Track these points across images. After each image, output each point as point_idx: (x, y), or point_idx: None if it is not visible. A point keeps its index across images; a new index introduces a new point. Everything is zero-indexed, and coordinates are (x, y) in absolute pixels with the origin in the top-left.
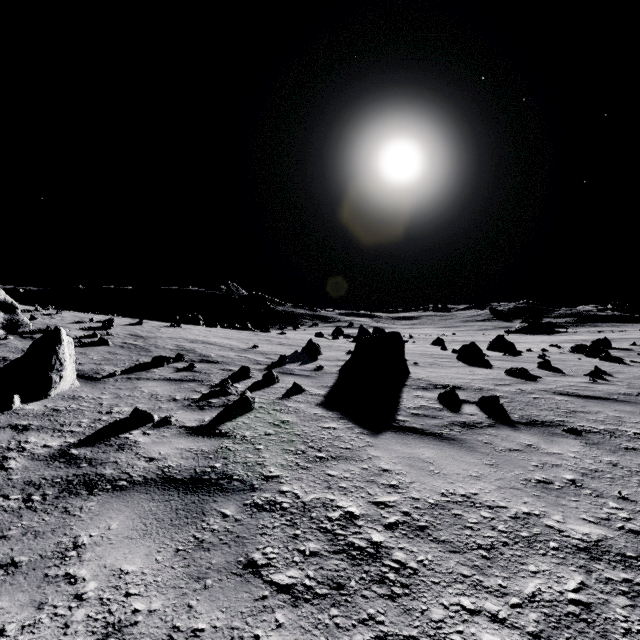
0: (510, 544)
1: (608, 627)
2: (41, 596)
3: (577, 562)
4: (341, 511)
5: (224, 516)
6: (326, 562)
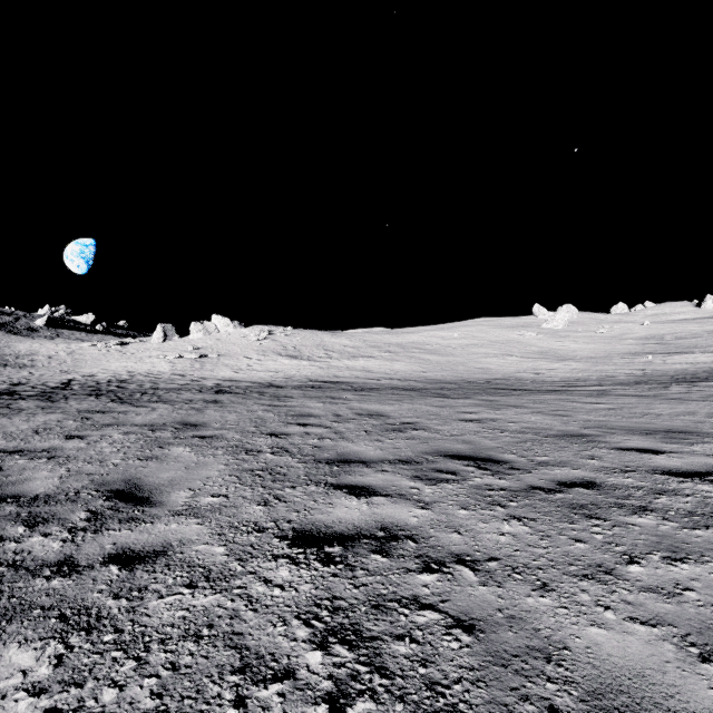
0: (159, 639)
1: (198, 574)
2: (641, 609)
3: (127, 615)
4: (350, 712)
5: (556, 709)
6: (387, 627)
